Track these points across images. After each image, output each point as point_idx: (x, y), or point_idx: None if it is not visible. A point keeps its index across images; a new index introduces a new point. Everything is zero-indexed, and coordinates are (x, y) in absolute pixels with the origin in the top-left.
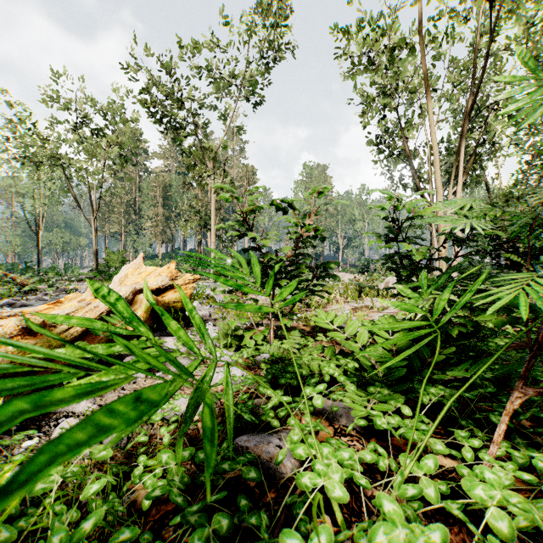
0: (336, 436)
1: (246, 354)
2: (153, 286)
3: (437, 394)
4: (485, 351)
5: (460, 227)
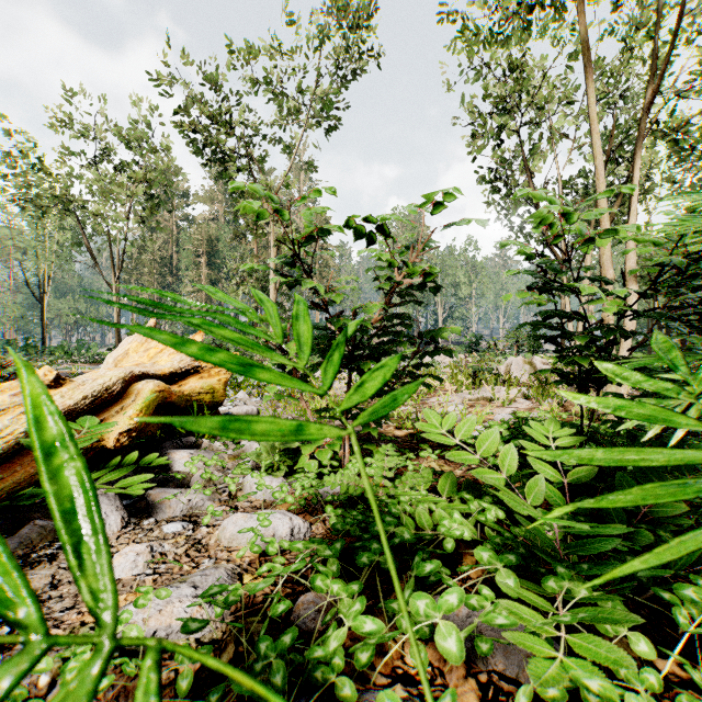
0: None
1: (299, 488)
2: (166, 369)
3: None
4: None
5: None
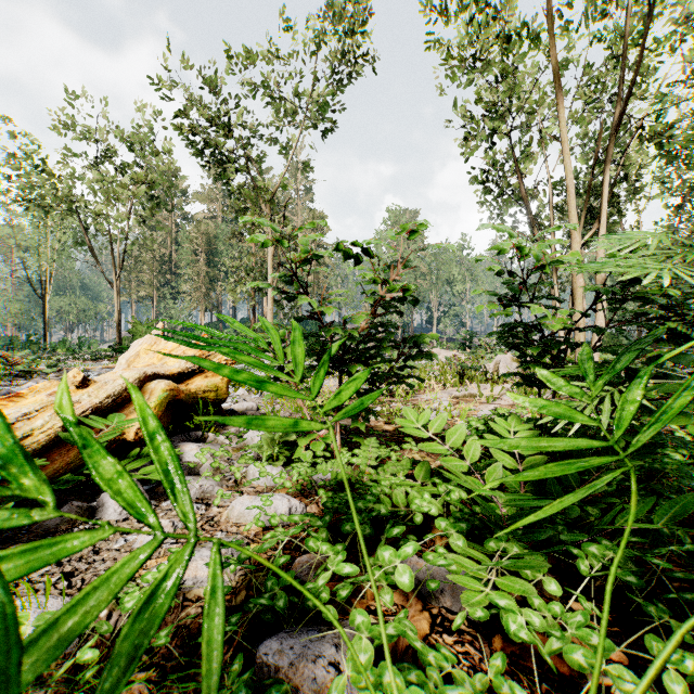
0: (434, 633)
1: (296, 475)
2: (174, 369)
3: (602, 556)
4: (657, 471)
5: (651, 277)
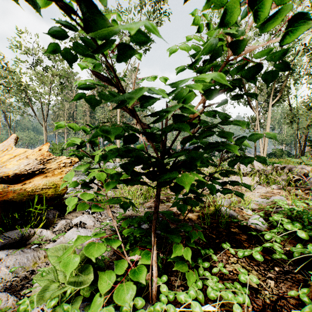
0: None
1: None
2: (11, 171)
3: None
4: None
5: None
